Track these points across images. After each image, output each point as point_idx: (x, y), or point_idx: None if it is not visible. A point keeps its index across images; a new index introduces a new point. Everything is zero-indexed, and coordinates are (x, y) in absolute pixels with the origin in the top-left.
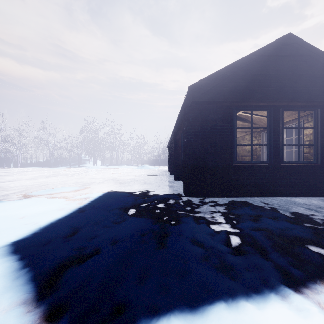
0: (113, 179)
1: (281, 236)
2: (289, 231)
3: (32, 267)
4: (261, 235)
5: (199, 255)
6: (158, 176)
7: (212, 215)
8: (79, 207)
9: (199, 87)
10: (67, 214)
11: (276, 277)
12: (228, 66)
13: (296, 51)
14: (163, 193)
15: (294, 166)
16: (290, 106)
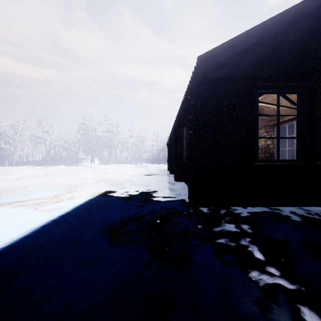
0: (106, 179)
1: None
2: None
3: None
4: None
5: None
6: (157, 176)
7: (240, 243)
8: (42, 225)
9: (212, 58)
10: (13, 241)
11: None
12: (251, 28)
13: None
14: (163, 199)
15: None
16: None
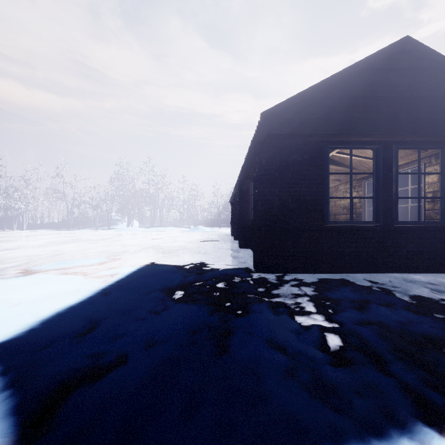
0: (154, 246)
1: (402, 334)
2: (414, 326)
3: (16, 389)
4: (373, 333)
5: (281, 368)
6: (218, 242)
7: (297, 301)
8: (102, 288)
9: (277, 114)
10: (83, 299)
11: (405, 407)
12: (318, 83)
13: (417, 62)
14: (225, 266)
15: (412, 229)
16: (406, 142)
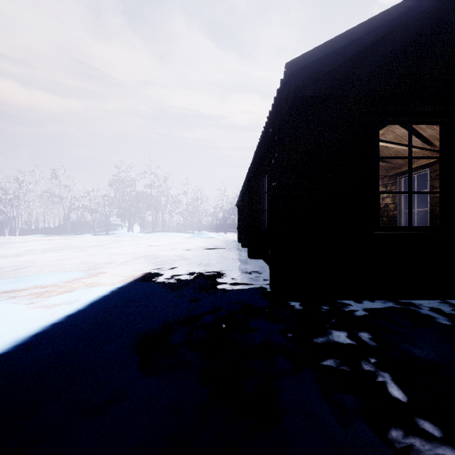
0: (148, 256)
1: None
2: None
3: None
4: None
5: None
6: (223, 250)
7: (361, 368)
8: (35, 333)
9: (309, 66)
10: None
11: None
12: (371, 18)
13: None
14: (231, 286)
15: None
16: None
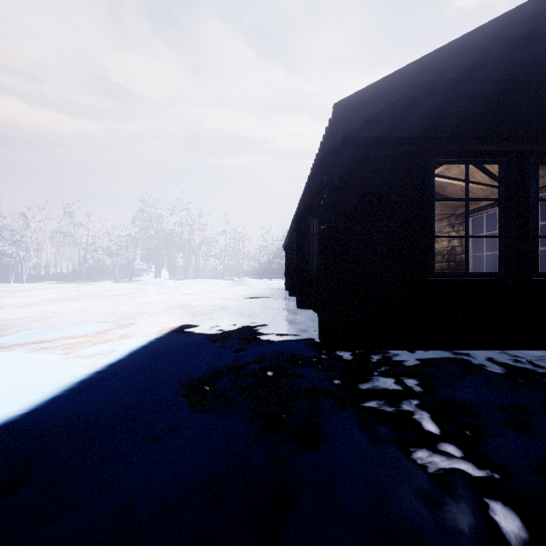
0: (182, 305)
1: None
2: None
3: None
4: None
5: None
6: (268, 299)
7: (401, 408)
8: (81, 379)
9: (358, 106)
10: (36, 404)
11: None
12: (422, 58)
13: None
14: (277, 337)
15: None
16: None
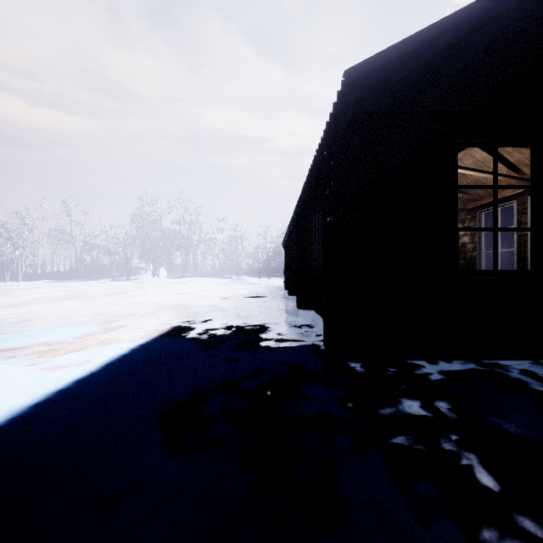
0: (176, 306)
1: None
2: None
3: None
4: None
5: None
6: (266, 299)
7: (440, 447)
8: (36, 402)
9: (372, 75)
10: None
11: None
12: (449, 16)
13: None
14: (277, 344)
15: None
16: None
